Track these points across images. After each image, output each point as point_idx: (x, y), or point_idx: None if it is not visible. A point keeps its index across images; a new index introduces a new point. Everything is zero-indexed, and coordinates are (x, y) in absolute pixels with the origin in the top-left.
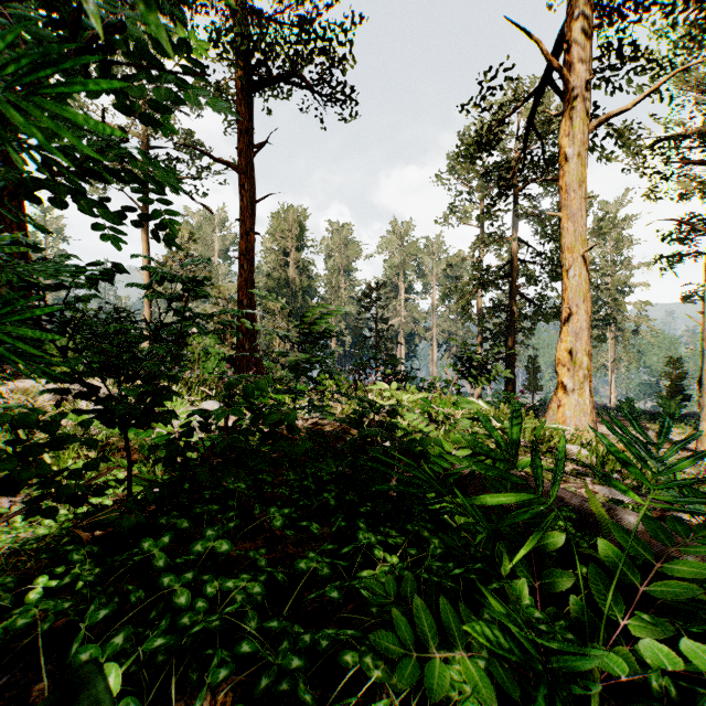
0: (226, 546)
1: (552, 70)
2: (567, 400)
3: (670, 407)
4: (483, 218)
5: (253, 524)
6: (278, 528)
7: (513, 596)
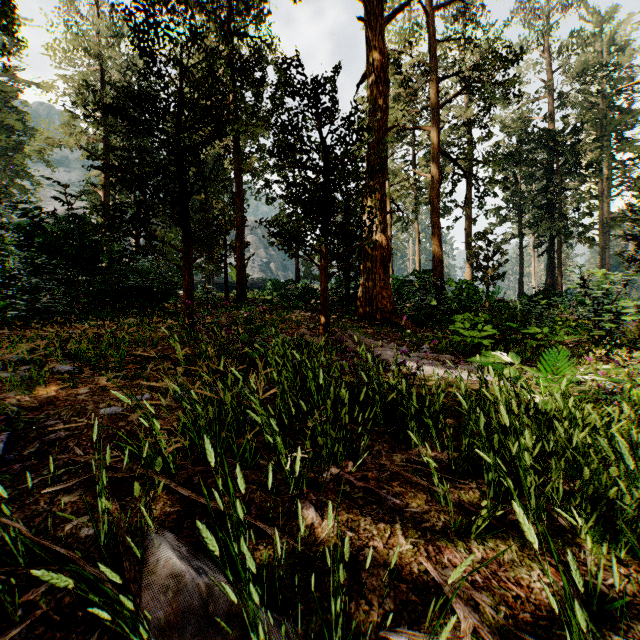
0: None
1: None
2: None
3: None
4: None
5: None
6: None
7: None
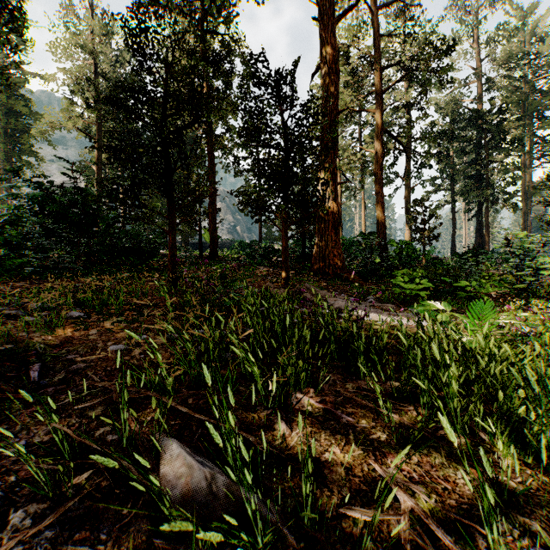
0: None
1: None
2: None
3: None
4: None
5: None
6: None
7: None
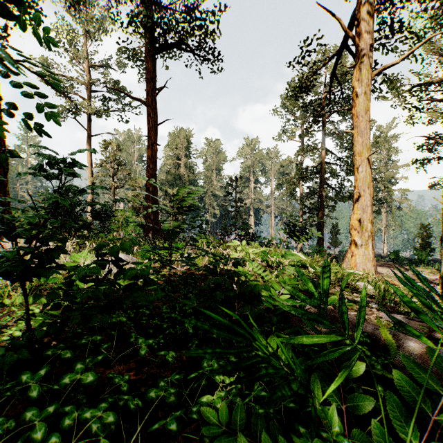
0: (91, 378)
1: (347, 38)
2: (357, 252)
3: (422, 256)
4: (303, 136)
5: (125, 351)
6: (142, 356)
7: (325, 419)
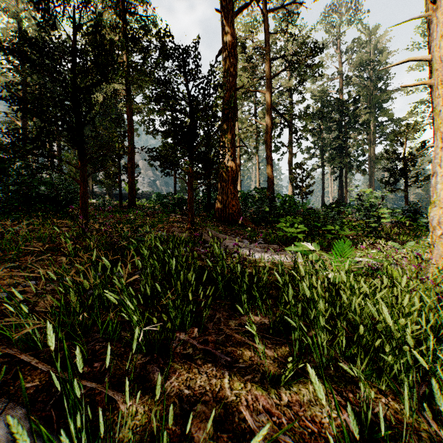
0: None
1: None
2: None
3: None
4: None
5: None
6: None
7: None
